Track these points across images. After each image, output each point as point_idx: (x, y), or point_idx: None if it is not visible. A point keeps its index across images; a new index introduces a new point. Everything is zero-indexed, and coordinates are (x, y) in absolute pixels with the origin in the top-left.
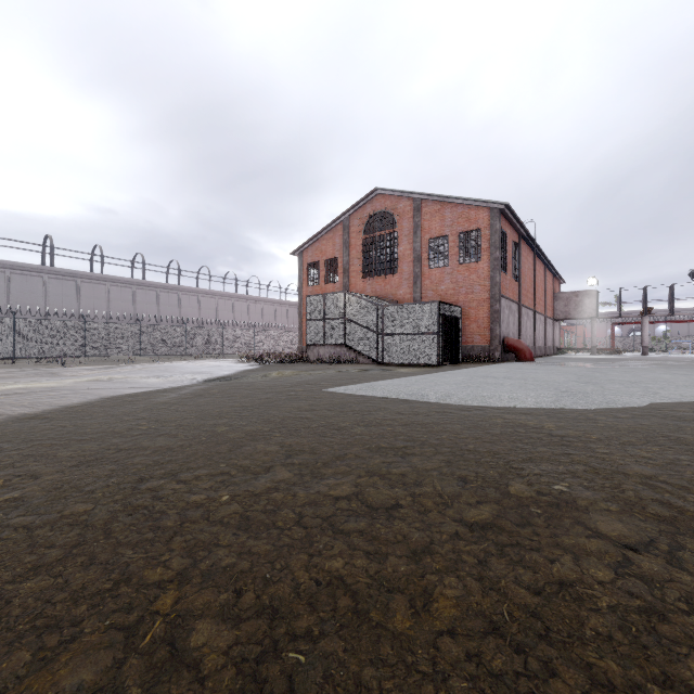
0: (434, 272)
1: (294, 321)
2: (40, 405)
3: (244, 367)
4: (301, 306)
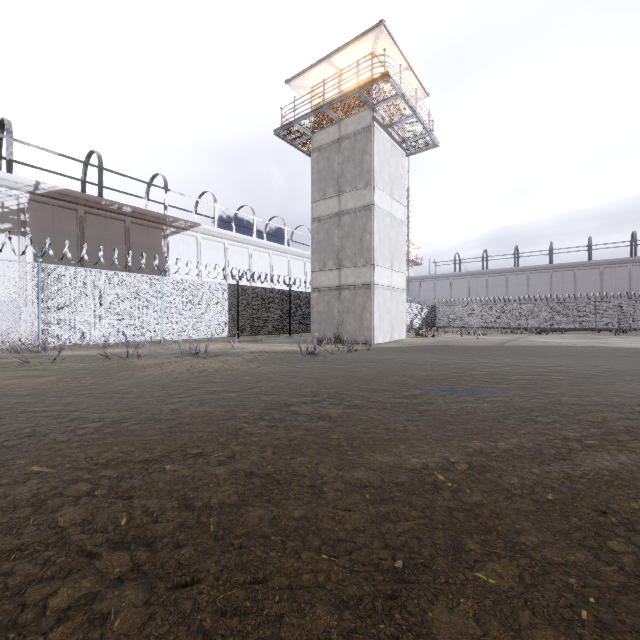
0: None
1: None
2: (534, 344)
3: None
4: None
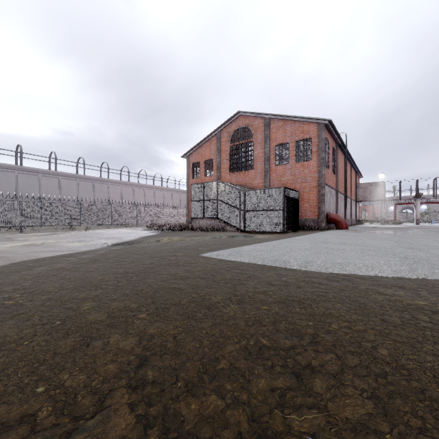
0: (278, 168)
1: (184, 202)
2: None
3: (146, 233)
4: (188, 192)
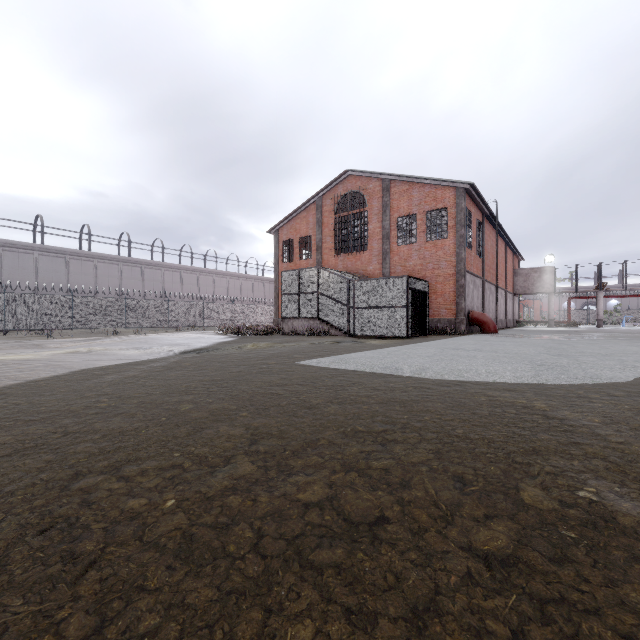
0: (402, 249)
1: (270, 296)
2: (5, 379)
3: (221, 339)
4: (277, 281)
